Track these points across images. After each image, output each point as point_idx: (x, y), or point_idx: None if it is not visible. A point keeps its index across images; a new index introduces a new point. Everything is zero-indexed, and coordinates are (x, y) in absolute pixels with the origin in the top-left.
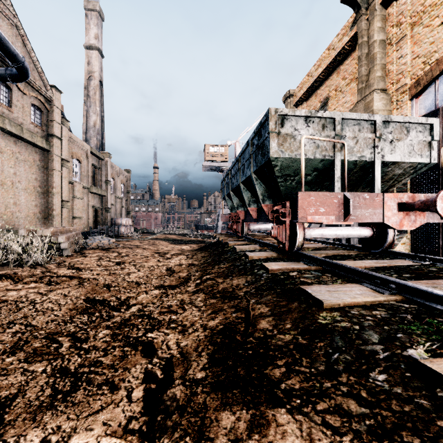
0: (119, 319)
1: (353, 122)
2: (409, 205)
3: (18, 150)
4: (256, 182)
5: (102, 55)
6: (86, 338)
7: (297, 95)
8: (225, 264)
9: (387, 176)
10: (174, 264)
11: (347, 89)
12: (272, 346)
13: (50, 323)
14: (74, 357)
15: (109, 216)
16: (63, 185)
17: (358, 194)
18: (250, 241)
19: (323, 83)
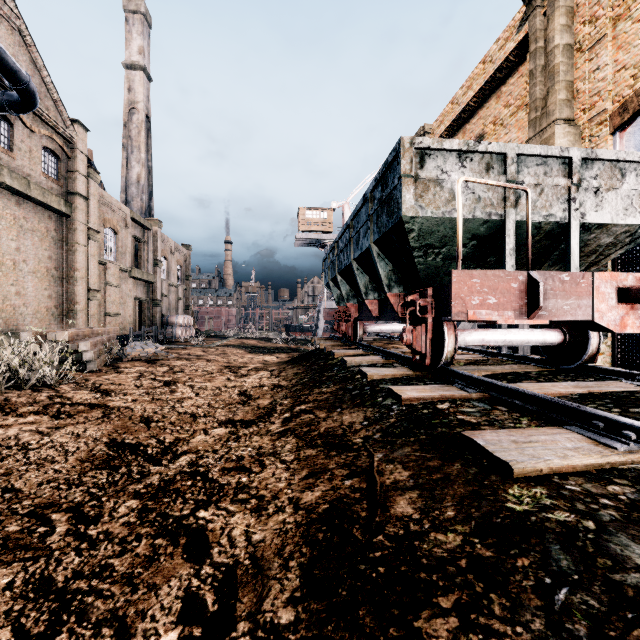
0: (157, 479)
1: (535, 160)
2: (638, 293)
3: (23, 215)
4: (378, 258)
5: (149, 77)
6: (97, 515)
7: (435, 133)
8: (330, 387)
9: (588, 248)
10: (252, 385)
11: (512, 121)
12: (424, 559)
13: (44, 486)
14: (68, 555)
15: (158, 312)
16: (90, 266)
17: (552, 273)
18: (367, 349)
19: (475, 113)
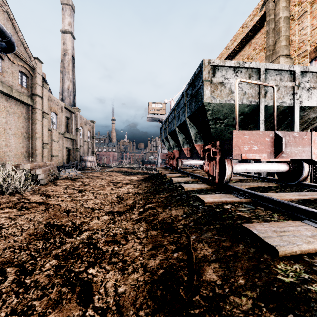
0: (69, 246)
1: (275, 72)
2: None
3: (9, 105)
4: (189, 126)
5: (73, 37)
6: (32, 269)
7: None
8: (164, 194)
9: (303, 120)
10: (123, 192)
11: (257, 57)
12: None
13: (6, 250)
14: (11, 297)
15: (78, 154)
16: (43, 131)
17: (289, 132)
18: (183, 174)
19: (238, 53)
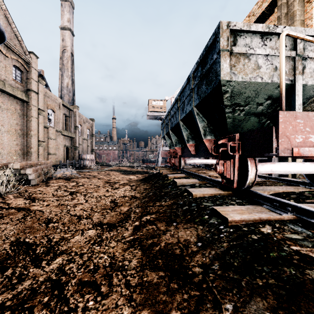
0: (27, 286)
1: None
2: None
3: (1, 100)
4: (197, 116)
5: (73, 34)
6: None
7: None
8: (167, 201)
9: None
10: (119, 196)
11: None
12: None
13: None
14: None
15: (77, 153)
16: (39, 128)
17: None
18: (187, 174)
19: None
